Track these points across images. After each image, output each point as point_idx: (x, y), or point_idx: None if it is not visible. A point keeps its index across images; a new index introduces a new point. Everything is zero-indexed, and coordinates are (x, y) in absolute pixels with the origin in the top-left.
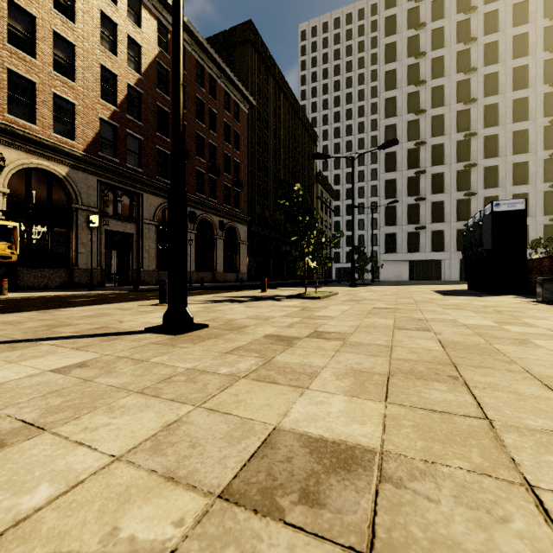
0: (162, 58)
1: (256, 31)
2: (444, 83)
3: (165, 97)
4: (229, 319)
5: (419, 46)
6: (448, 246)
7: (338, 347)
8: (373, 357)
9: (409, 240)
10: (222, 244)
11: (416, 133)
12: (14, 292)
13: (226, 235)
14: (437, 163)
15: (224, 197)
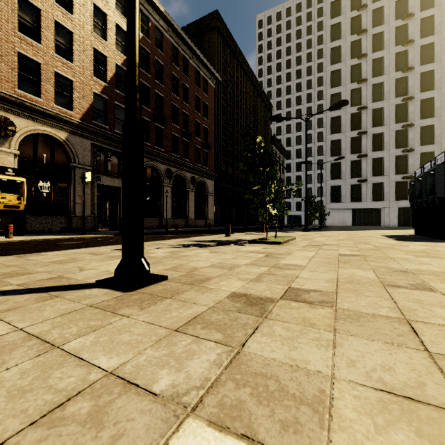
0: (144, 42)
1: (221, 19)
2: (384, 55)
3: (146, 74)
4: (192, 267)
5: (361, 24)
6: (387, 196)
7: (332, 322)
8: (399, 349)
9: (352, 191)
10: (193, 196)
11: (358, 99)
12: (21, 235)
13: (197, 188)
14: (377, 125)
15: (195, 157)
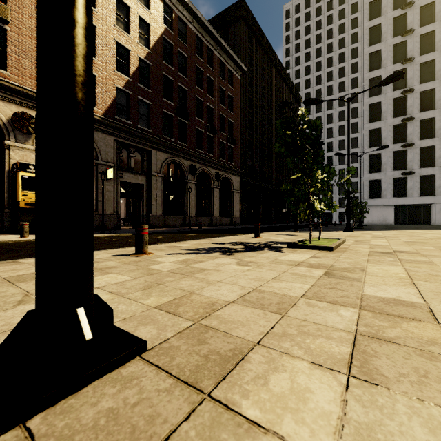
0: (167, 34)
1: (247, 8)
2: (435, 28)
3: (170, 67)
4: (207, 302)
5: None
6: (439, 190)
7: None
8: None
9: (395, 186)
10: (218, 193)
11: (402, 82)
12: None
13: (222, 185)
14: (427, 109)
15: (219, 152)
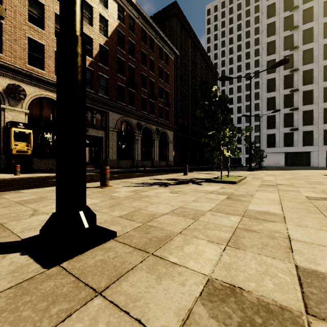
0: (120, 27)
1: (179, 8)
2: (313, 25)
3: (122, 51)
4: (150, 214)
5: (293, 2)
6: (316, 142)
7: None
8: None
9: (285, 138)
10: (157, 143)
11: (290, 63)
12: (29, 173)
13: (160, 137)
14: (307, 83)
15: (159, 113)
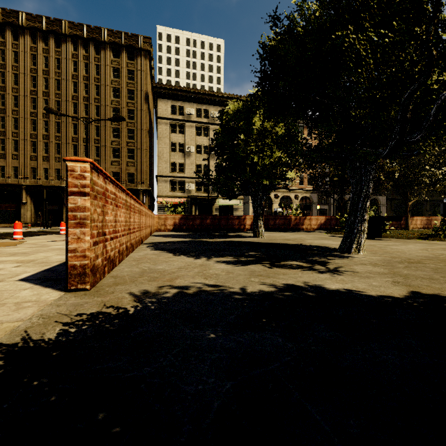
0: None
1: None
2: None
3: None
4: None
5: None
6: None
7: None
8: None
9: None
10: None
11: None
12: None
13: (371, 203)
14: None
15: None
